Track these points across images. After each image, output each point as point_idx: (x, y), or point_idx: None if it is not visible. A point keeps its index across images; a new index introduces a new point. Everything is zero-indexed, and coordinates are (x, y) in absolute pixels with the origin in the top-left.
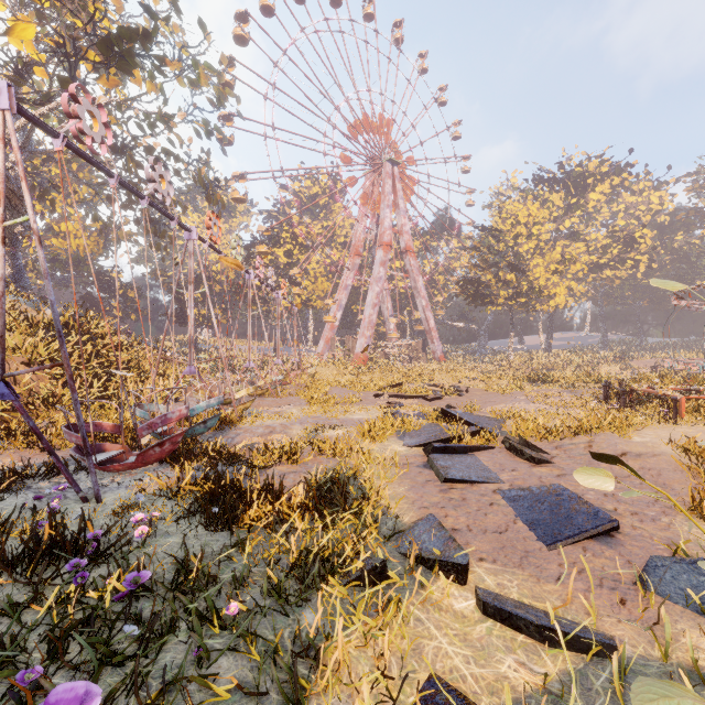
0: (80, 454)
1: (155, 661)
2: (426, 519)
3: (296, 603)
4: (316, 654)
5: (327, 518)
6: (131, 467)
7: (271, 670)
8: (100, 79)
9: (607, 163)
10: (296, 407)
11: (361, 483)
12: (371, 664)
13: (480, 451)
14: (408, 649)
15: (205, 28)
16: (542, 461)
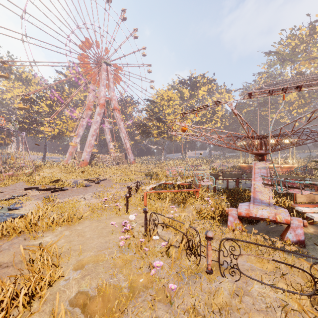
0: None
1: None
2: None
3: None
4: None
5: None
6: None
7: None
8: None
9: (206, 78)
10: None
11: None
12: None
13: None
14: None
15: None
16: None
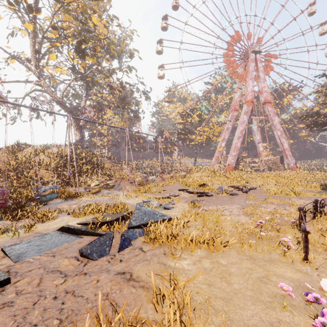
0: None
1: None
2: None
3: None
4: None
5: None
6: None
7: None
8: (81, 64)
9: None
10: (128, 192)
11: None
12: None
13: (93, 236)
14: None
15: (107, 27)
16: (84, 255)
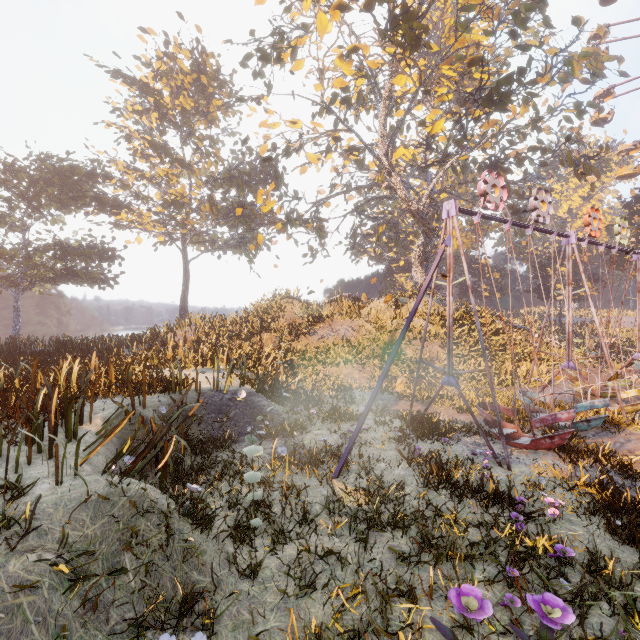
0: (487, 425)
1: (584, 616)
2: None
3: None
4: None
5: None
6: (525, 447)
7: None
8: (482, 126)
9: None
10: None
11: None
12: None
13: None
14: None
15: (579, 21)
16: None
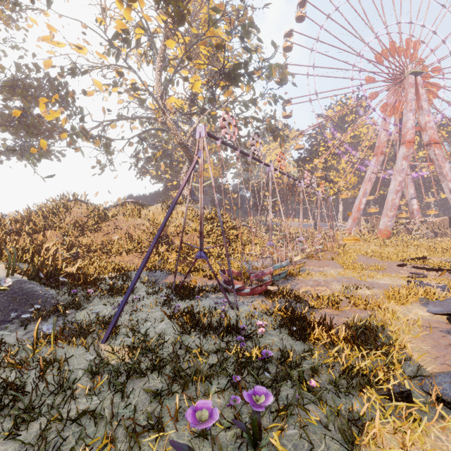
0: (225, 284)
1: (278, 393)
2: (448, 374)
3: (347, 394)
4: (362, 425)
5: (364, 351)
6: (247, 295)
7: (335, 422)
8: (225, 93)
9: None
10: (333, 268)
11: (388, 333)
12: (400, 447)
13: None
14: (428, 450)
15: (275, 44)
16: None
